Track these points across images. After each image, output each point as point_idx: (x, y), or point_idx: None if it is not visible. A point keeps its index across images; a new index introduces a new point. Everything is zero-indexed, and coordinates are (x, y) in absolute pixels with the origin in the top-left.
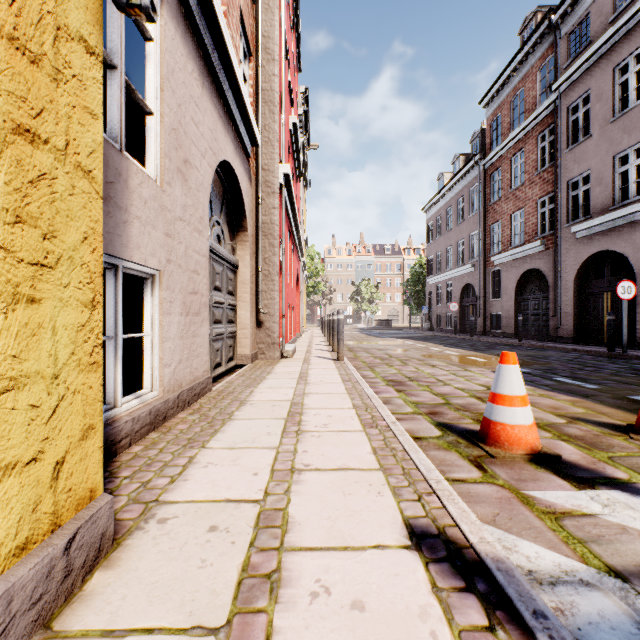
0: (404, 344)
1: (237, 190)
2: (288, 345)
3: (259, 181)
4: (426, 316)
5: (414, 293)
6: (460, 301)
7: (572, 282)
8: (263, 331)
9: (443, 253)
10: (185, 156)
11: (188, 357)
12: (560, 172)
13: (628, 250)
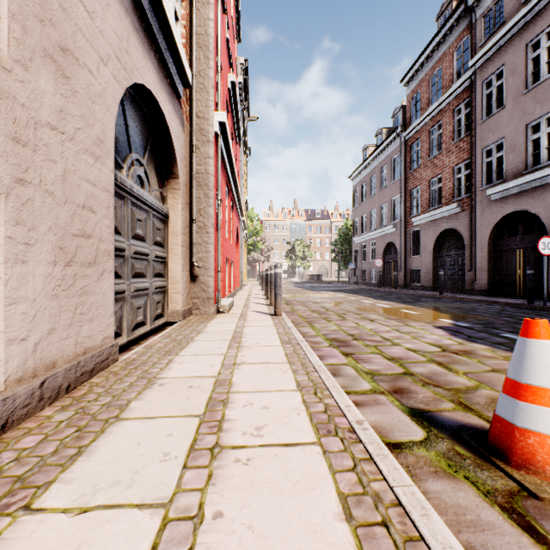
0: (337, 297)
1: (165, 130)
2: (225, 299)
3: (193, 128)
4: (352, 271)
5: (341, 251)
6: (383, 258)
7: (487, 240)
8: (198, 285)
9: (368, 216)
10: (63, 42)
11: (71, 323)
12: (476, 141)
13: (540, 210)
